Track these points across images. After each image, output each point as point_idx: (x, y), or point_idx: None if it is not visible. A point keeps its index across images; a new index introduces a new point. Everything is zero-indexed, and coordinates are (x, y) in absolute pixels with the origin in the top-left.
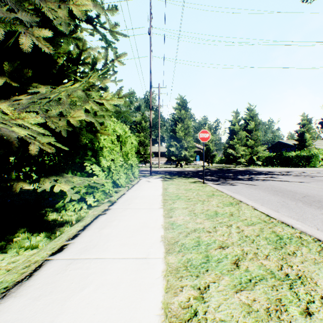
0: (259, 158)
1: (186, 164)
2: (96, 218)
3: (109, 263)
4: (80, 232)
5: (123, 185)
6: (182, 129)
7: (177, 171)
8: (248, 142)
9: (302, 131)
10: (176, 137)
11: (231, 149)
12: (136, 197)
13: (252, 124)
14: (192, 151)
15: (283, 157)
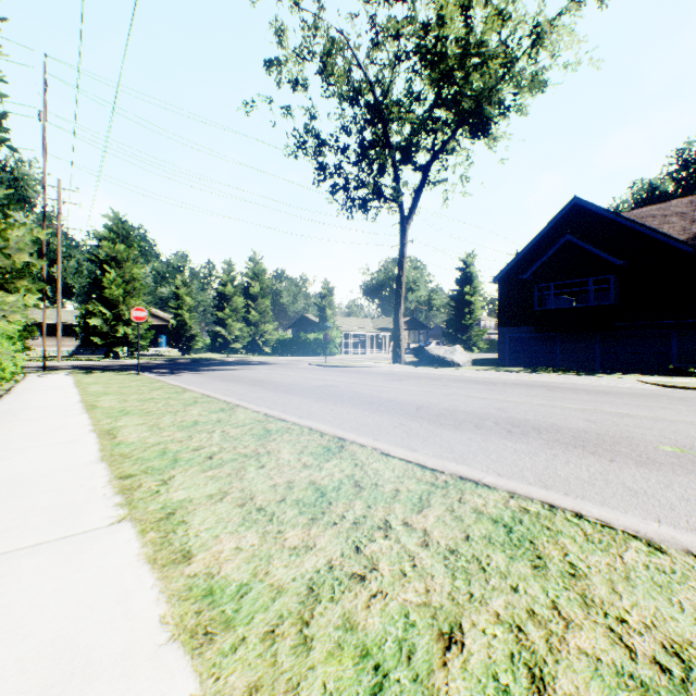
0: (268, 343)
1: (133, 353)
2: (3, 395)
3: (44, 400)
4: (1, 398)
5: (9, 378)
6: (121, 282)
7: (106, 365)
8: (251, 316)
9: (324, 304)
10: (105, 296)
11: (222, 326)
12: (38, 387)
13: (257, 286)
14: (142, 328)
15: (302, 341)
